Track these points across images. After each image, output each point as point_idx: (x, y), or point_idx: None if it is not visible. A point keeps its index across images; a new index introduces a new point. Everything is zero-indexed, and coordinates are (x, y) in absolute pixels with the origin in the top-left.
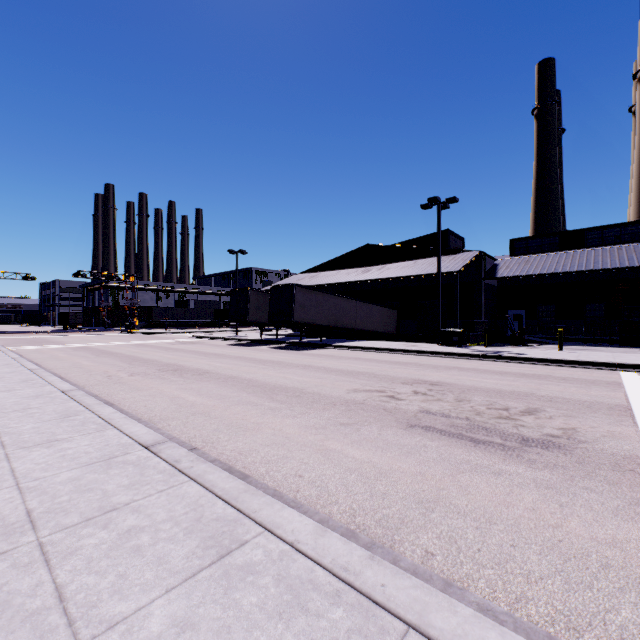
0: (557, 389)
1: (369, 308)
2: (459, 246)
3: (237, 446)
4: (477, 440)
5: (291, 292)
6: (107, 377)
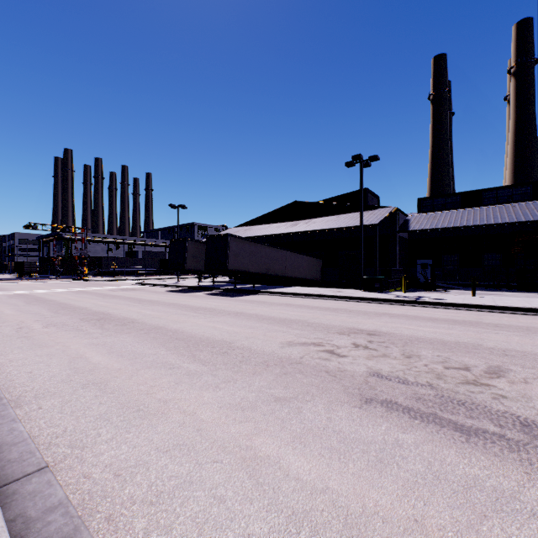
0: (500, 338)
1: (297, 257)
2: (375, 203)
3: (118, 455)
4: (464, 428)
5: (226, 242)
6: (16, 329)
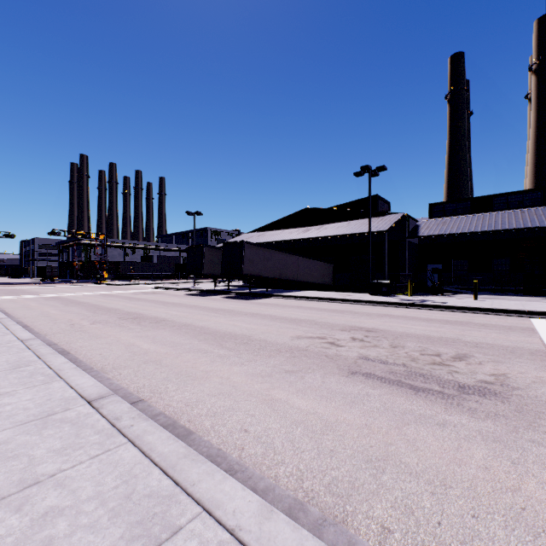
0: (480, 335)
1: (309, 262)
2: (386, 209)
3: (184, 396)
4: (416, 387)
5: (241, 248)
6: (70, 325)
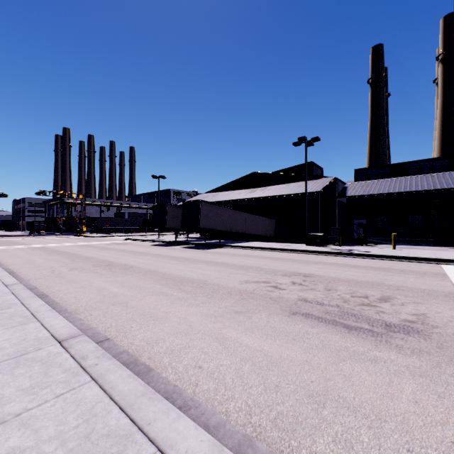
0: (400, 279)
1: (255, 218)
2: (319, 174)
3: (146, 335)
4: (349, 326)
5: (198, 206)
6: (51, 271)
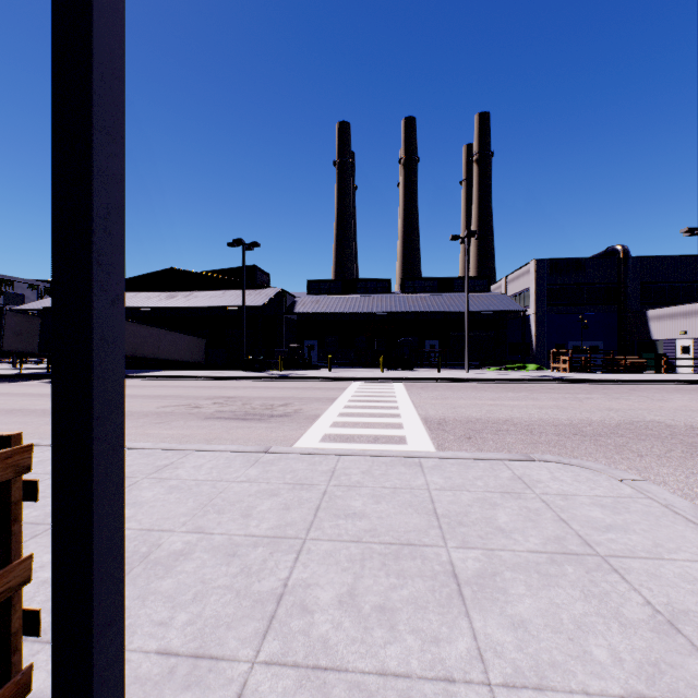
0: (310, 393)
1: (175, 337)
2: (266, 281)
3: None
4: (247, 419)
5: None
6: None
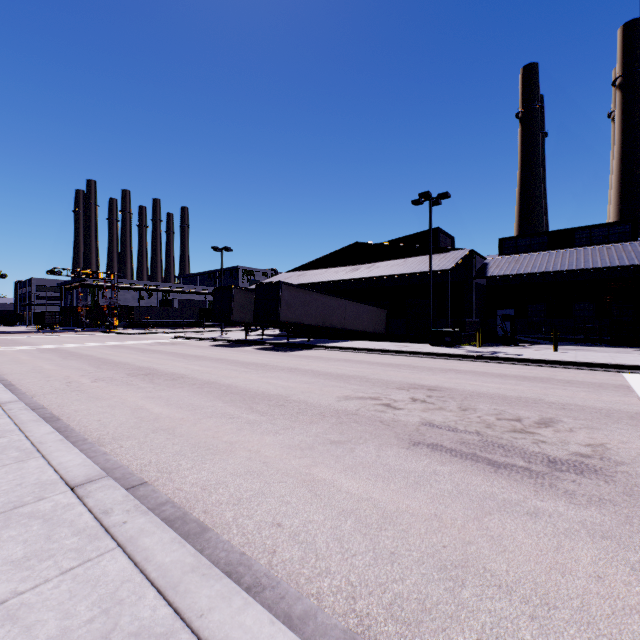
0: (566, 394)
1: (358, 307)
2: (449, 245)
3: (201, 477)
4: (496, 463)
5: (277, 290)
6: (66, 383)
